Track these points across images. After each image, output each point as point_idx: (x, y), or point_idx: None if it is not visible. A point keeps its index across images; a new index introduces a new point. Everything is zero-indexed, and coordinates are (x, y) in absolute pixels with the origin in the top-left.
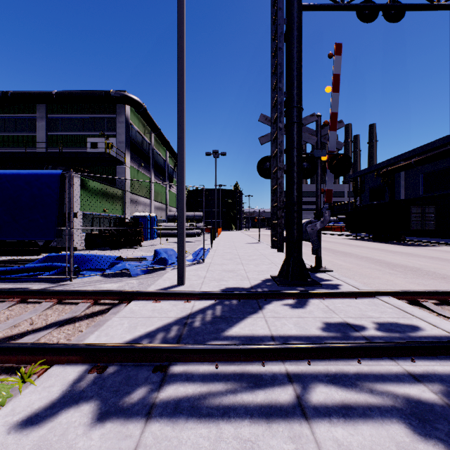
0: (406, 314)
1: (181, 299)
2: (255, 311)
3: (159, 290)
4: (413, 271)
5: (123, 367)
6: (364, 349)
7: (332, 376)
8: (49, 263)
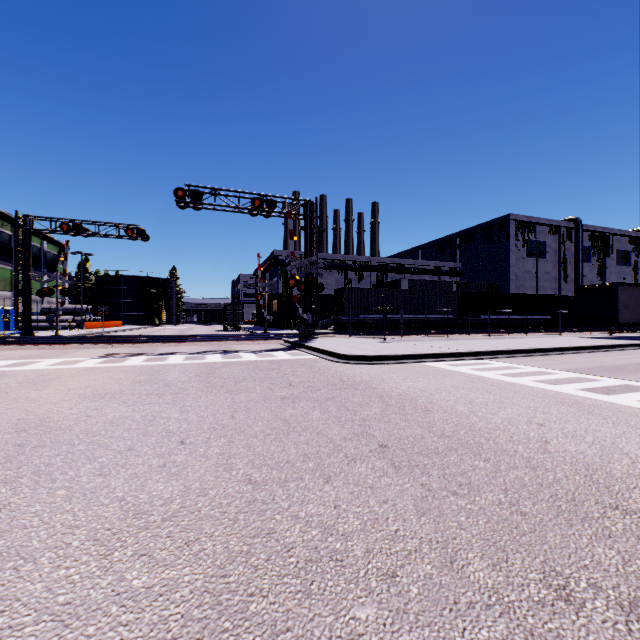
0: None
1: None
2: None
3: None
4: None
5: None
6: None
7: None
8: None
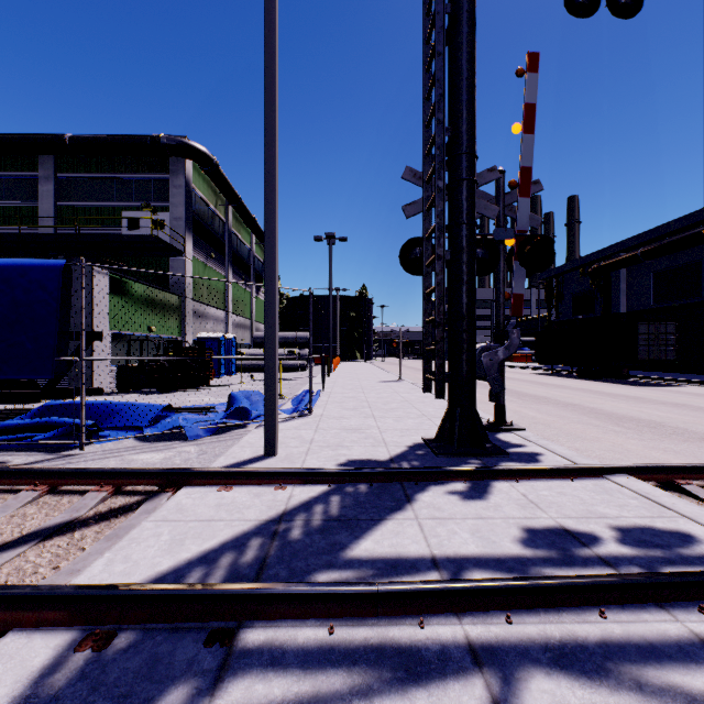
0: (664, 510)
1: (269, 483)
2: (400, 505)
3: (233, 465)
4: (652, 427)
5: (147, 634)
6: (609, 587)
7: (558, 650)
8: (46, 418)
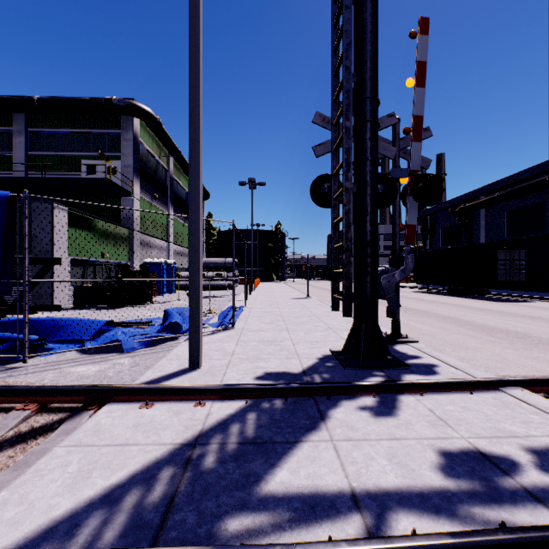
0: None
1: (189, 398)
2: (314, 424)
3: (158, 379)
4: (520, 337)
5: None
6: None
7: None
8: None
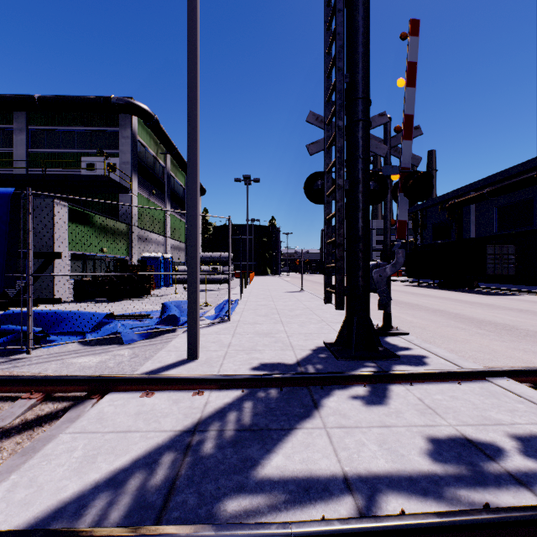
0: None
1: (188, 388)
2: (308, 412)
3: (158, 369)
4: (508, 330)
5: None
6: None
7: None
8: None
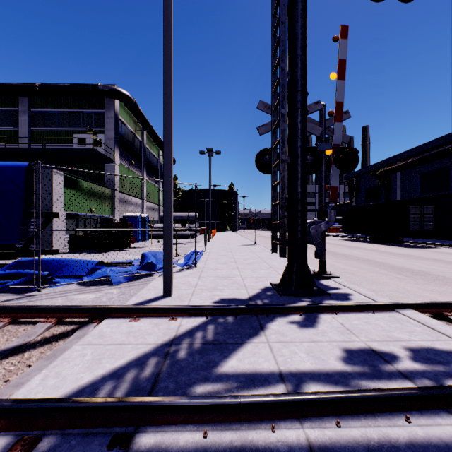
0: (440, 335)
1: (165, 315)
2: (256, 332)
3: (141, 303)
4: (422, 275)
5: (64, 439)
6: (411, 397)
7: (377, 450)
8: (15, 270)
